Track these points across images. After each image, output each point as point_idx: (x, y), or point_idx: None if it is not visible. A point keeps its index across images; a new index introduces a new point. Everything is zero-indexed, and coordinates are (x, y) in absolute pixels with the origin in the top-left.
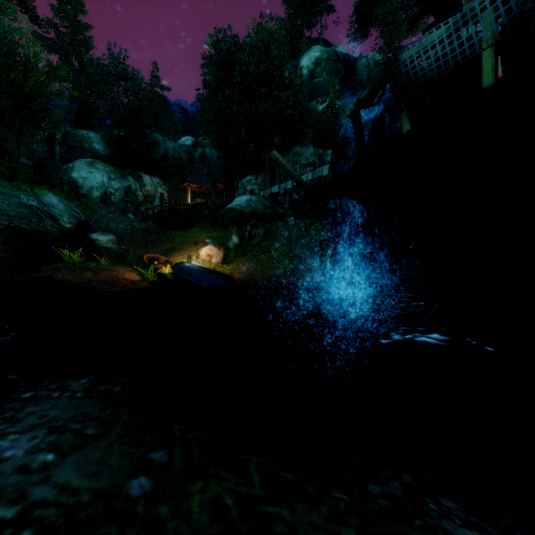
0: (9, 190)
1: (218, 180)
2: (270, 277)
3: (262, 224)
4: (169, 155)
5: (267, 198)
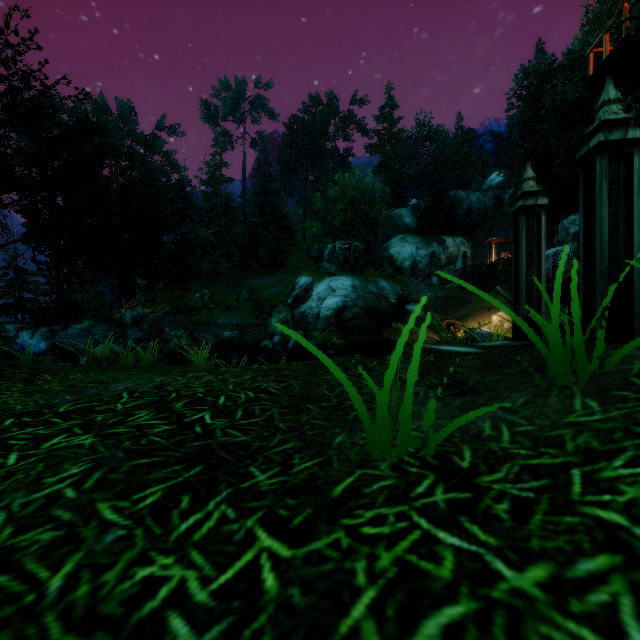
0: (364, 283)
1: None
2: None
3: None
4: (472, 208)
5: None
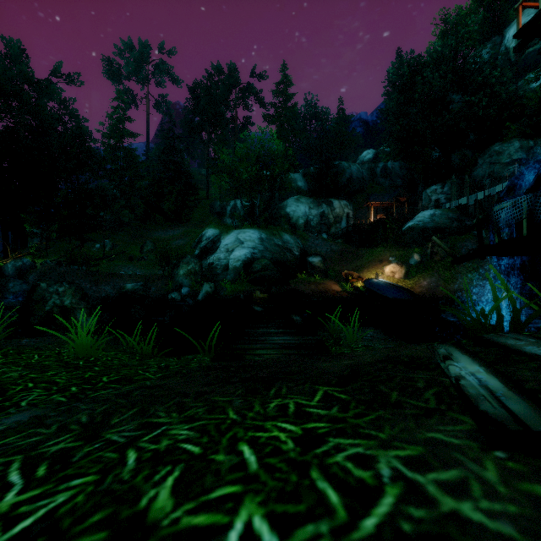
0: (270, 236)
1: (400, 195)
2: (452, 292)
3: (445, 241)
4: (353, 177)
5: (453, 210)
